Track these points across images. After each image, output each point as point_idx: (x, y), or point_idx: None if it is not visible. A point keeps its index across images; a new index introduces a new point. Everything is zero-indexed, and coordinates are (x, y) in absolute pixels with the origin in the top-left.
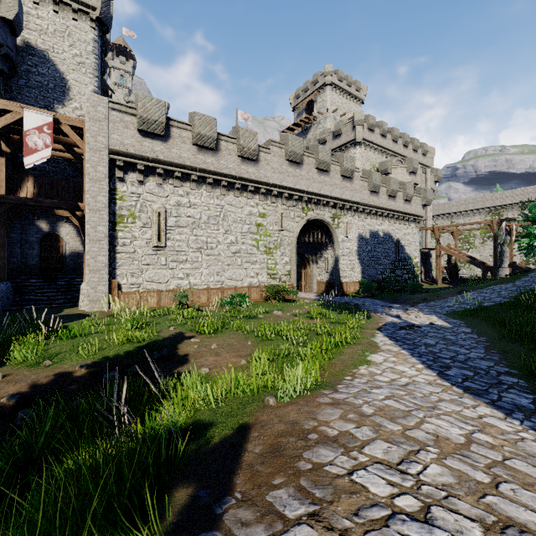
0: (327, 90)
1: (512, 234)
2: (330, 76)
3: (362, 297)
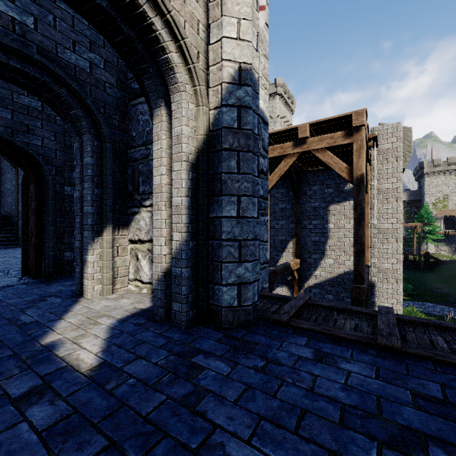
0: (277, 99)
1: (415, 231)
2: (280, 88)
3: (417, 301)
